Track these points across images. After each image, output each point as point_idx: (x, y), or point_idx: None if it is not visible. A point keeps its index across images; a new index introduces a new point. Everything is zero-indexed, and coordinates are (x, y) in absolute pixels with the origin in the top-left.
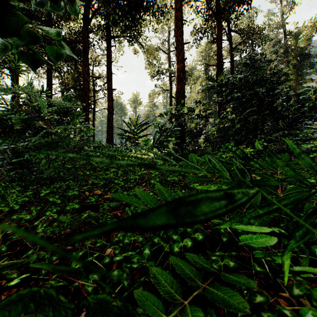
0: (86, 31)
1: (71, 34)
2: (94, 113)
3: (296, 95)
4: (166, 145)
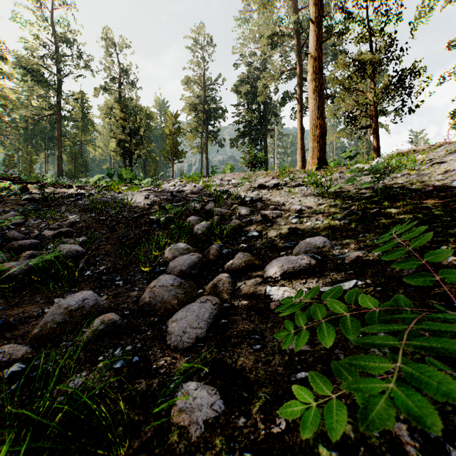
0: None
1: None
2: None
3: None
4: None
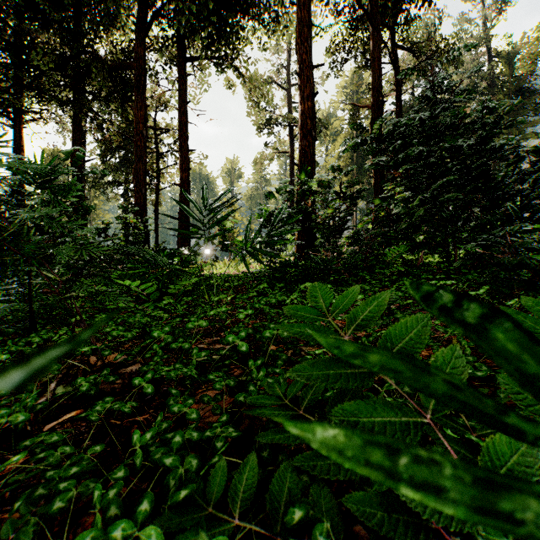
0: (141, 48)
1: (115, 54)
2: (157, 192)
3: (533, 153)
4: (278, 249)
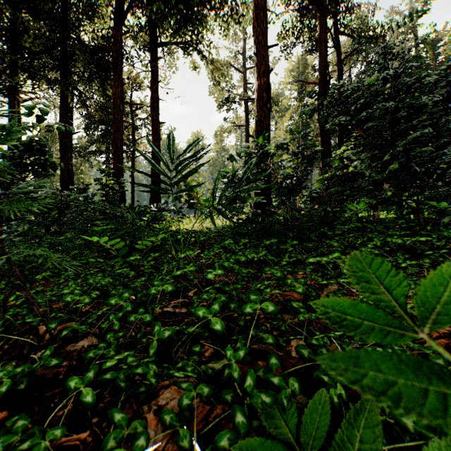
0: (118, 34)
1: (96, 40)
2: (133, 159)
3: None
4: (240, 207)
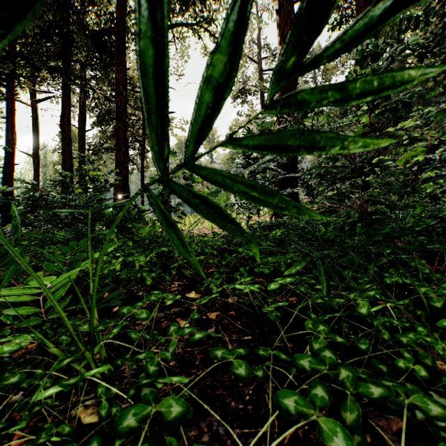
0: (122, 13)
1: (100, 24)
2: (143, 154)
3: None
4: None
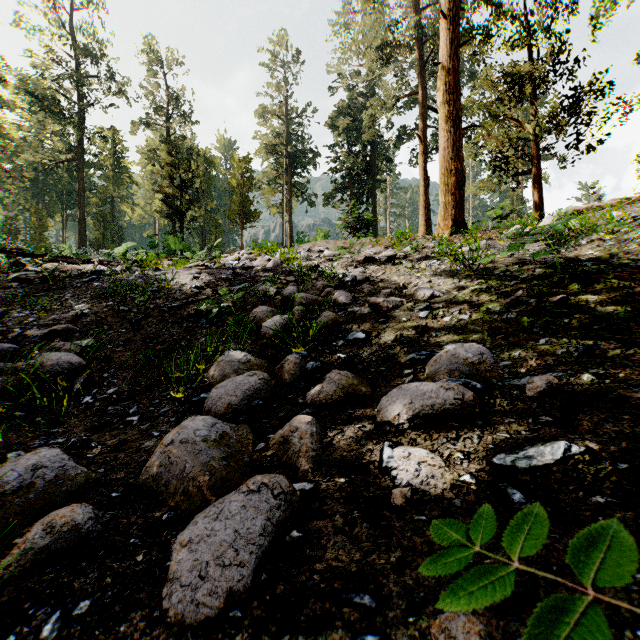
0: None
1: None
2: None
3: None
4: None
